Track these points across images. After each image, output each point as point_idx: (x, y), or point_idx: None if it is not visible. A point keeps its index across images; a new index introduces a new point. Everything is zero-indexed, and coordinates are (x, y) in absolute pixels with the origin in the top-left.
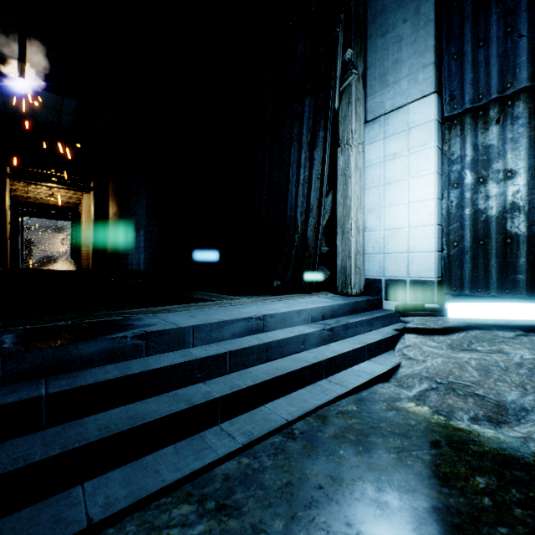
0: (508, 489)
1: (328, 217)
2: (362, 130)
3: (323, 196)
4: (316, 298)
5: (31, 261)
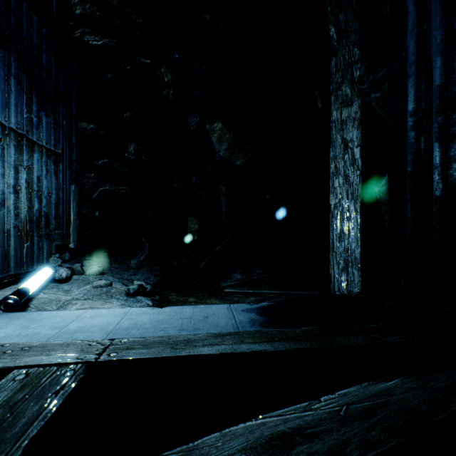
0: (173, 305)
1: None
2: None
3: None
4: None
5: None
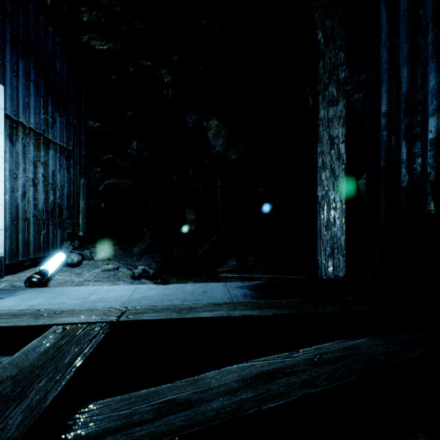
0: None
1: None
2: None
3: None
4: (0, 304)
5: None
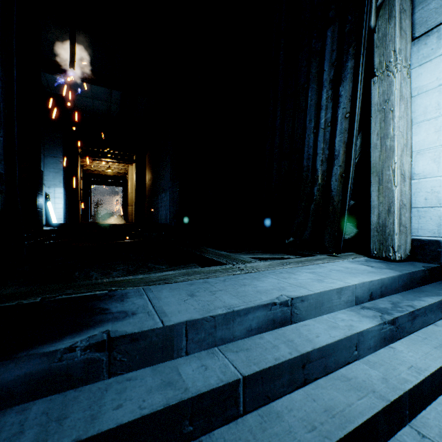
0: None
1: (355, 165)
2: (408, 50)
3: (354, 137)
4: (348, 264)
5: (98, 216)
